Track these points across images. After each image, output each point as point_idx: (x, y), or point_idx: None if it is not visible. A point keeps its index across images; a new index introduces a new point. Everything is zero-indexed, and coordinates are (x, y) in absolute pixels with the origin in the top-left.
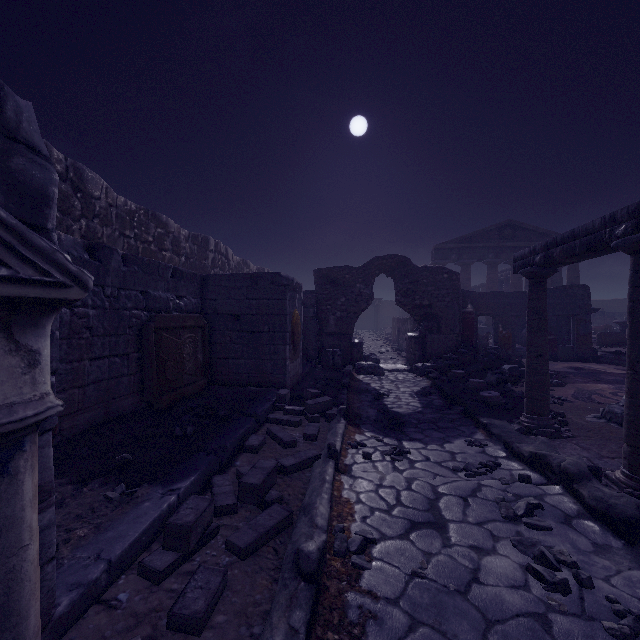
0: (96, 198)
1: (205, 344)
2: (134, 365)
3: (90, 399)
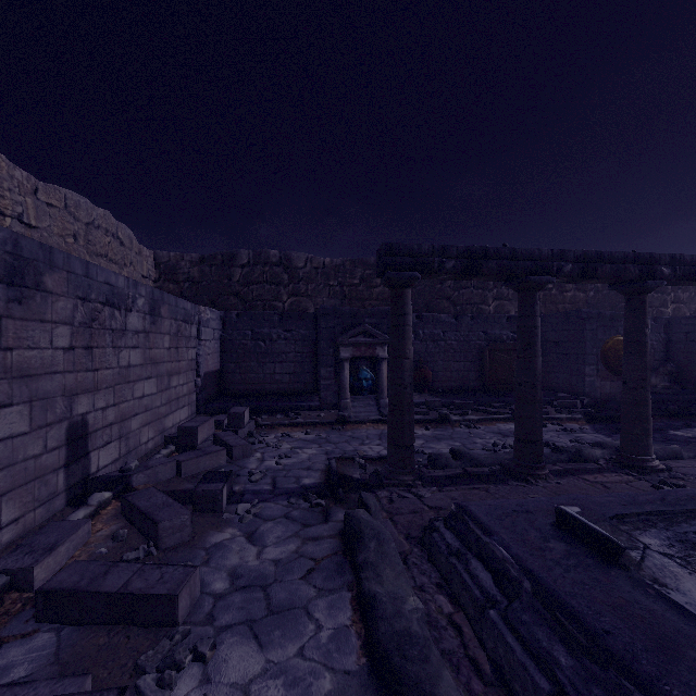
0: None
1: None
2: (478, 367)
3: (454, 377)
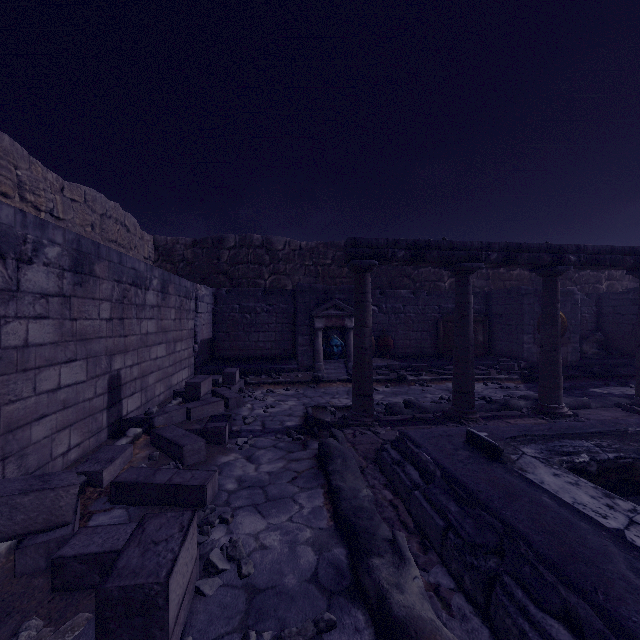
0: None
1: (484, 331)
2: (433, 336)
3: (413, 345)
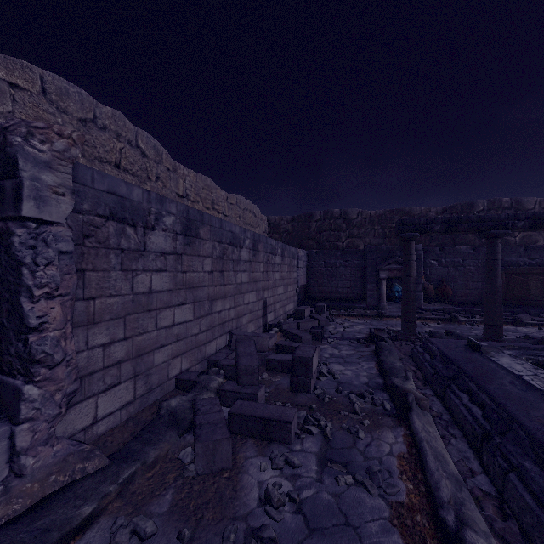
0: (530, 209)
1: None
2: None
3: (473, 294)
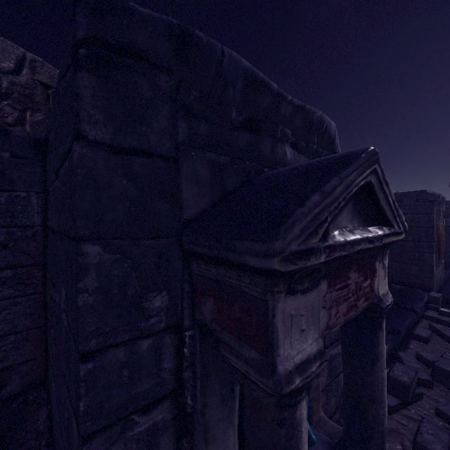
0: None
1: None
2: None
3: None
